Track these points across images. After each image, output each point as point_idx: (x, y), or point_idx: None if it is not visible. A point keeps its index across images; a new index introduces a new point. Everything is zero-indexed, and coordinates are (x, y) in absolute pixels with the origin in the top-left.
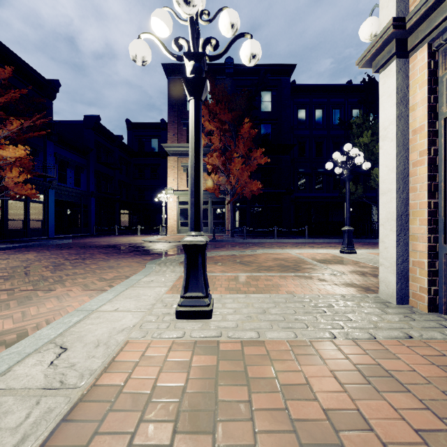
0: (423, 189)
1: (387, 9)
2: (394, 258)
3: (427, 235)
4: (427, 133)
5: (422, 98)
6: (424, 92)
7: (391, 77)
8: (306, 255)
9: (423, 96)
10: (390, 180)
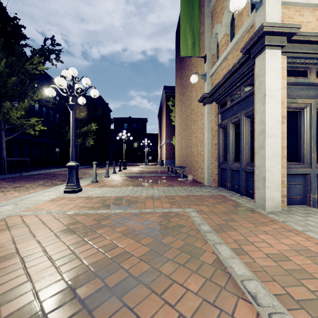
0: (284, 138)
1: (274, 10)
2: (279, 180)
3: (286, 164)
4: (286, 107)
5: (283, 85)
6: (285, 83)
7: (277, 59)
8: (51, 208)
9: (284, 85)
10: (276, 128)
